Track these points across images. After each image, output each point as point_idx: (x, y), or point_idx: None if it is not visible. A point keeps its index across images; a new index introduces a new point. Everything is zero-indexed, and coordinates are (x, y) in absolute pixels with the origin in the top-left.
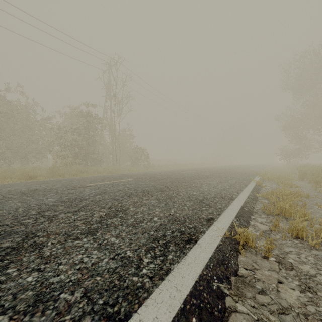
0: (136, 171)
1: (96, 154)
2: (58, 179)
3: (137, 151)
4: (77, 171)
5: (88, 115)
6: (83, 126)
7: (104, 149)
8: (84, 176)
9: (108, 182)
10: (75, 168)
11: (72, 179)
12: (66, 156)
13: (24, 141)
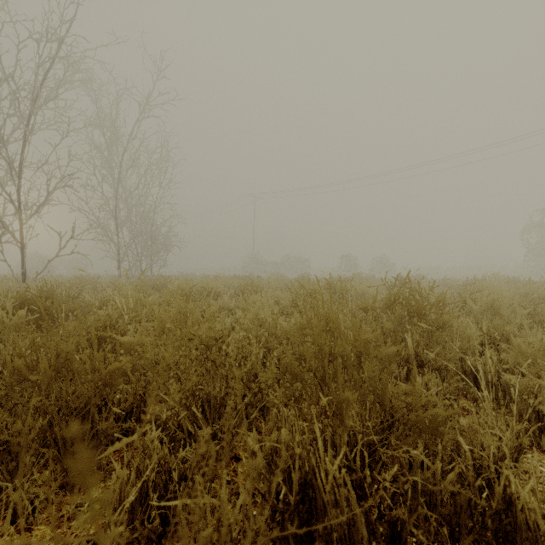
0: None
1: None
2: None
3: None
4: None
5: None
6: None
7: None
8: None
9: None
10: None
11: None
12: None
13: None
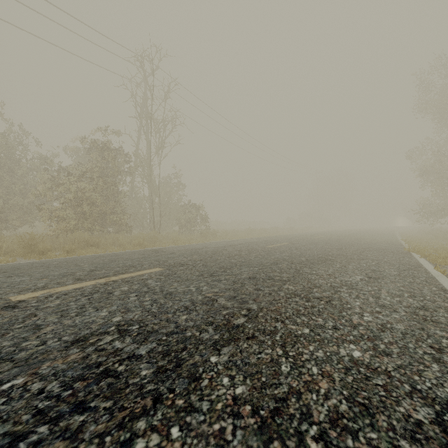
0: (186, 242)
1: (119, 214)
2: (4, 267)
3: (189, 209)
4: (75, 245)
5: (104, 149)
6: (96, 166)
7: (134, 205)
8: (78, 256)
9: (94, 282)
10: (76, 239)
11: (30, 268)
12: (65, 216)
13: (4, 193)
